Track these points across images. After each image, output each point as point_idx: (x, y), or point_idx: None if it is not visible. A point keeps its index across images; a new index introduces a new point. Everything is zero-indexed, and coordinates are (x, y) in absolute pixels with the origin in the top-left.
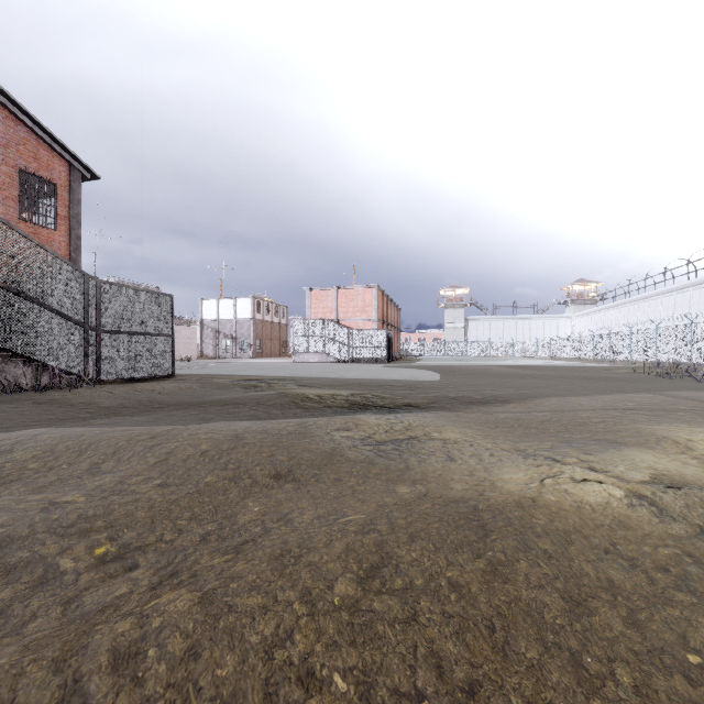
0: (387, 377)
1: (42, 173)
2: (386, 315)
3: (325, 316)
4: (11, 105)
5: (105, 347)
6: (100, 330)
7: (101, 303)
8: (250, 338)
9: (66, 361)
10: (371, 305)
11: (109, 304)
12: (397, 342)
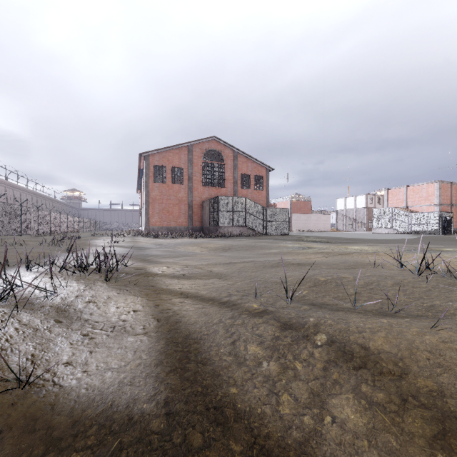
0: (362, 237)
1: (259, 174)
2: None
3: (397, 205)
4: (252, 159)
5: (268, 225)
6: (267, 221)
7: (267, 213)
8: (364, 219)
9: (259, 229)
10: (433, 195)
11: (269, 214)
12: None
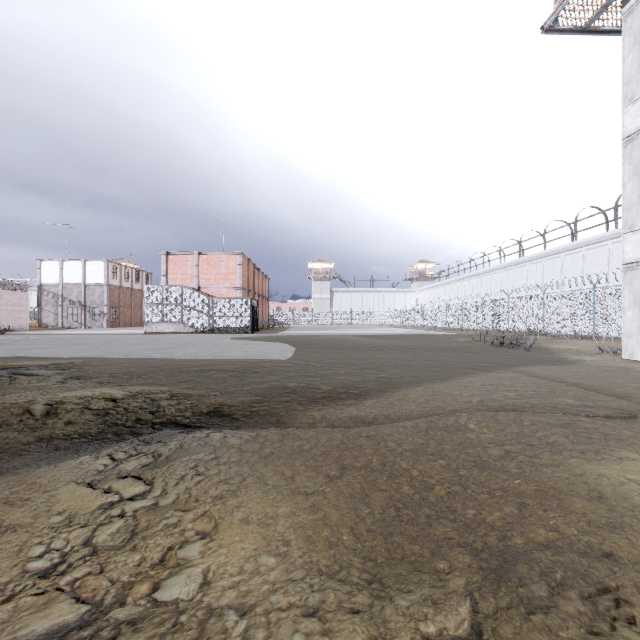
0: (227, 356)
1: None
2: (253, 284)
3: (184, 282)
4: None
5: None
6: None
7: None
8: (103, 305)
9: None
10: (235, 272)
11: None
12: (266, 311)
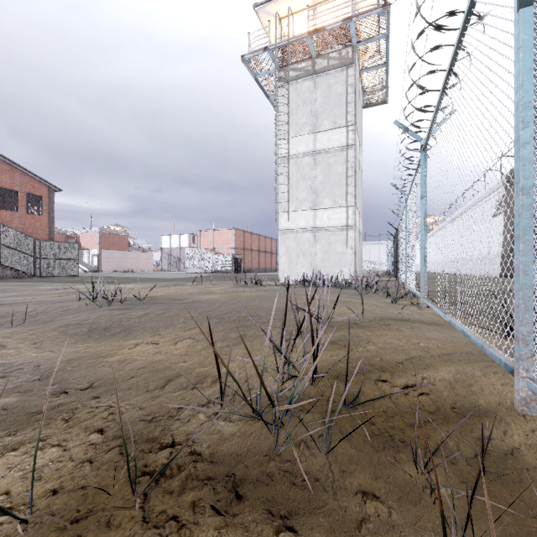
0: (157, 277)
1: (36, 193)
2: (251, 244)
3: (207, 246)
4: (22, 169)
5: (43, 264)
6: (41, 258)
7: (42, 248)
8: None
9: (27, 269)
10: (231, 239)
11: (45, 248)
12: (272, 261)
